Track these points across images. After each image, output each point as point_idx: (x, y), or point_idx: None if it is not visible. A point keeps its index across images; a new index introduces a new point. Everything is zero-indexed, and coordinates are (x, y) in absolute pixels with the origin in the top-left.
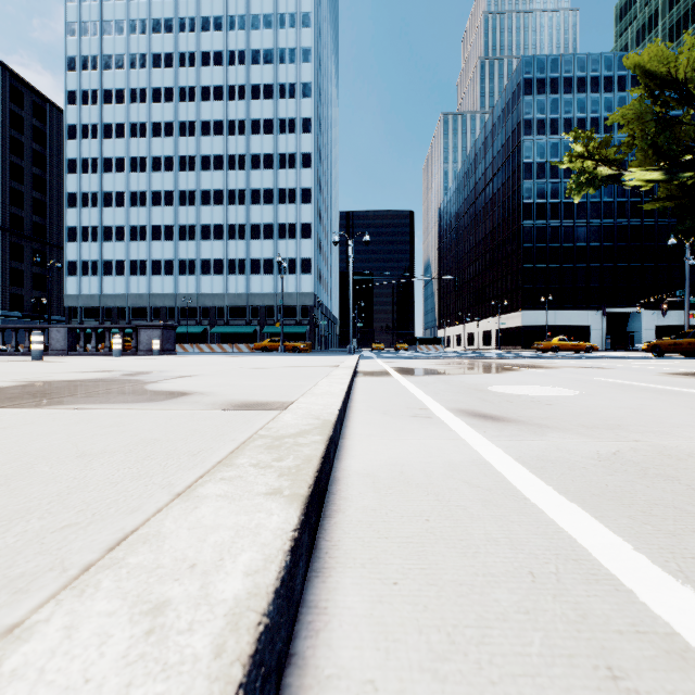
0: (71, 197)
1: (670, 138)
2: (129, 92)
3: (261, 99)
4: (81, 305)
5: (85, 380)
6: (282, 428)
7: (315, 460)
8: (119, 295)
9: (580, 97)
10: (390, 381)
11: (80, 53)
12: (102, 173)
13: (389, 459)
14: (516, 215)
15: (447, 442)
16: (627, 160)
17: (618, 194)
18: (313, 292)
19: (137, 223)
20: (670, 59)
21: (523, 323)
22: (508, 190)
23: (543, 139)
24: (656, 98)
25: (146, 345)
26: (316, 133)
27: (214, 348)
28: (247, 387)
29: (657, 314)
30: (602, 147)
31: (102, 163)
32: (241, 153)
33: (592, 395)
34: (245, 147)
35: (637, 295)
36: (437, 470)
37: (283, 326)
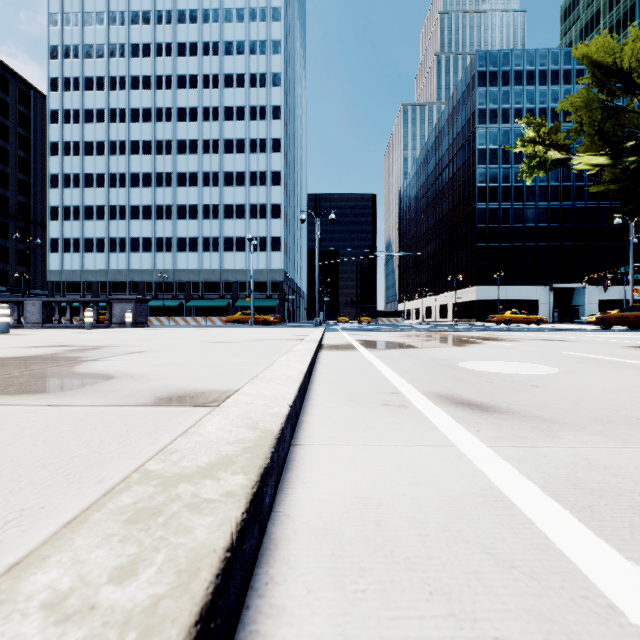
0: (53, 178)
1: (615, 124)
2: (109, 80)
3: (233, 87)
4: (64, 280)
5: (17, 358)
6: (191, 452)
7: (204, 573)
8: (100, 271)
9: (529, 89)
10: (355, 356)
11: (63, 43)
12: (83, 155)
13: (357, 490)
14: (470, 198)
15: (435, 451)
16: (572, 147)
17: (564, 179)
18: (282, 268)
19: (116, 203)
20: (616, 50)
21: (477, 297)
22: (463, 174)
23: (495, 127)
24: (602, 87)
25: (119, 318)
26: (285, 119)
27: (188, 320)
28: (192, 367)
29: (599, 289)
30: (552, 132)
31: (83, 146)
32: (215, 138)
33: (575, 373)
34: (219, 132)
35: (582, 272)
36: (433, 518)
37: (255, 300)
